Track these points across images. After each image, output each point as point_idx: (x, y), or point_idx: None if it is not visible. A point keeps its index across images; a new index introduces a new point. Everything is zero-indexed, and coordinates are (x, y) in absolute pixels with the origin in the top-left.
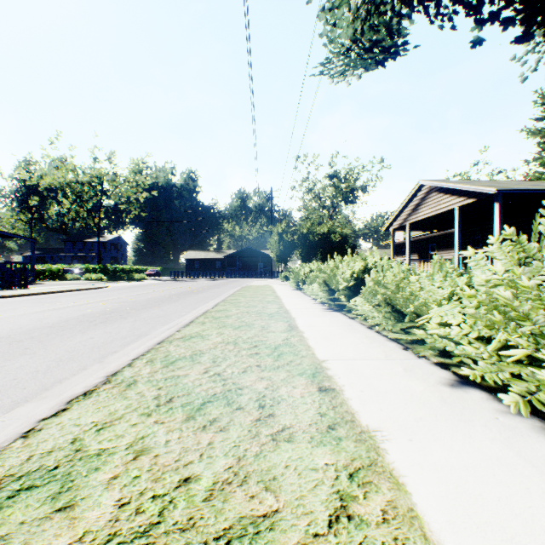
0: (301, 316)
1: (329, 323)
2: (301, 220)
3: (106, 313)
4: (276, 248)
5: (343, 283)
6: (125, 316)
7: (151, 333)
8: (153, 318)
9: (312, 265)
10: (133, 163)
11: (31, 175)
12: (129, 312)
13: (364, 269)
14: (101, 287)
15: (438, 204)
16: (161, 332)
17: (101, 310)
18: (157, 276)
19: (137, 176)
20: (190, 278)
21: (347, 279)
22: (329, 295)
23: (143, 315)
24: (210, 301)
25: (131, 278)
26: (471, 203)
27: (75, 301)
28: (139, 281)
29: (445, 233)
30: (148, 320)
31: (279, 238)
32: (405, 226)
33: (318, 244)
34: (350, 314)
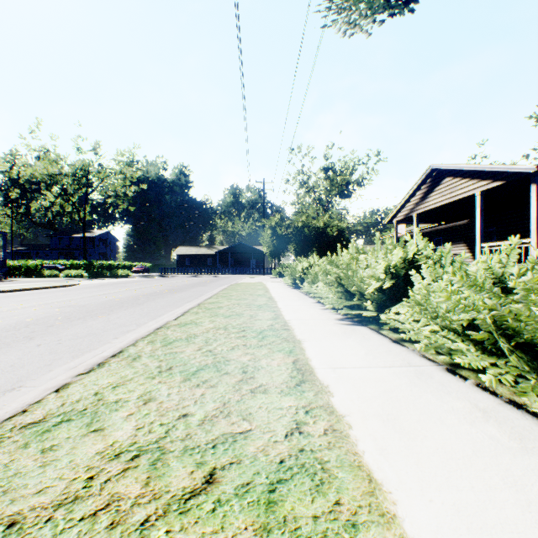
0: (311, 336)
1: (367, 355)
2: (294, 214)
3: (12, 328)
4: (269, 242)
5: (371, 283)
6: (36, 333)
7: (25, 382)
8: (76, 337)
9: (312, 259)
10: (119, 155)
11: (11, 167)
12: (50, 326)
13: (403, 261)
14: (69, 285)
15: (454, 190)
16: (48, 379)
17: (16, 321)
18: (146, 272)
19: (125, 169)
20: (179, 275)
21: (377, 276)
22: (344, 298)
23: (66, 331)
24: (185, 303)
25: (114, 274)
26: (496, 188)
27: (7, 304)
28: (121, 278)
29: (453, 226)
30: (61, 343)
31: (272, 232)
32: (411, 217)
33: (314, 239)
34: (387, 332)
